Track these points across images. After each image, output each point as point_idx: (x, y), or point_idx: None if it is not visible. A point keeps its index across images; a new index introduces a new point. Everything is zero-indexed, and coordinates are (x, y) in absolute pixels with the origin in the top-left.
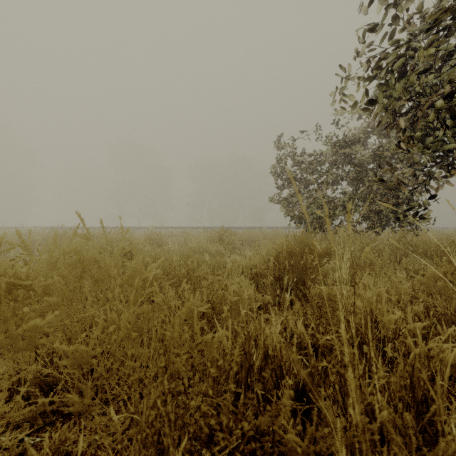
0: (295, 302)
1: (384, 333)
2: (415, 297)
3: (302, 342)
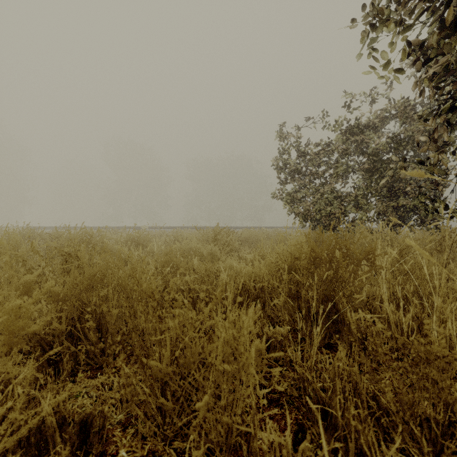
0: (343, 357)
1: None
2: None
3: None
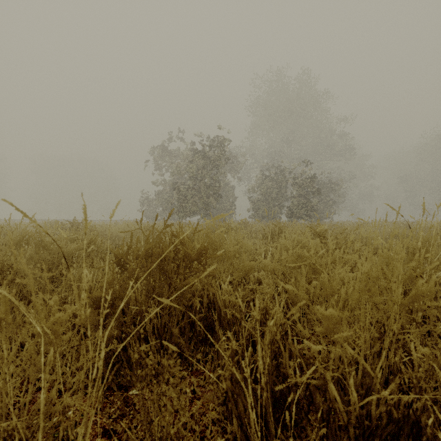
0: None
1: None
2: None
3: None
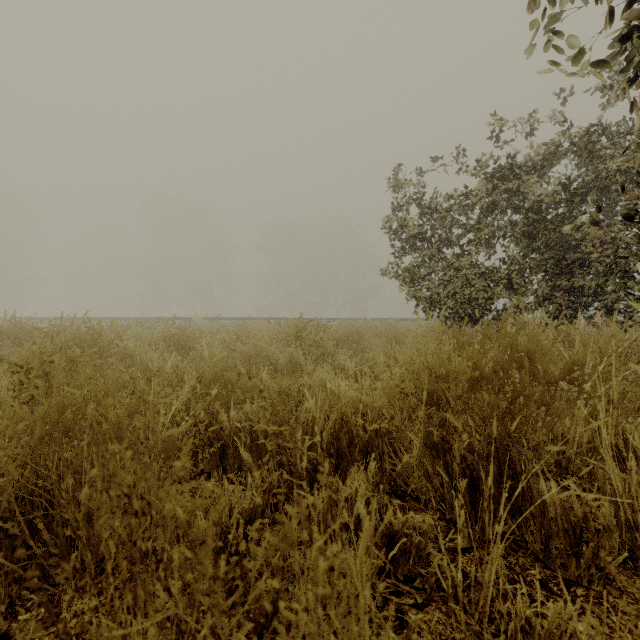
0: None
1: None
2: None
3: None
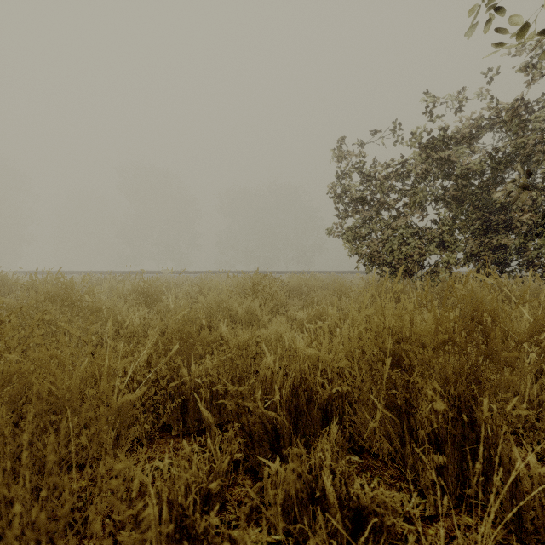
0: None
1: None
2: None
3: None
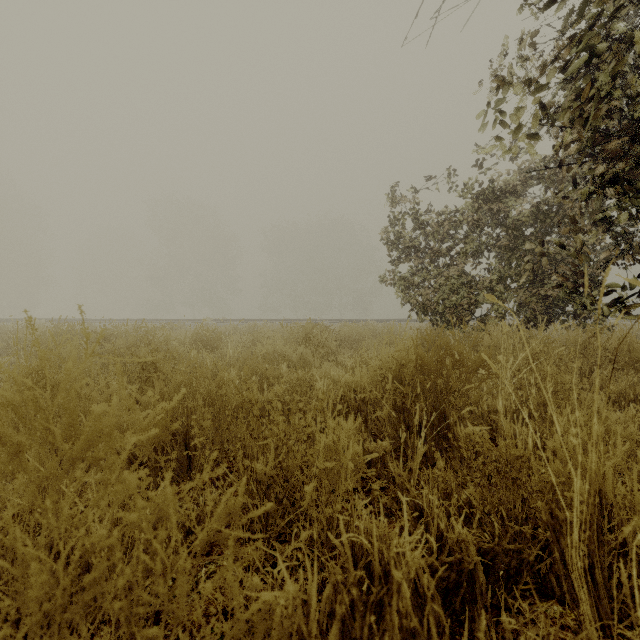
0: (439, 463)
1: (638, 548)
2: (636, 443)
3: (464, 560)
